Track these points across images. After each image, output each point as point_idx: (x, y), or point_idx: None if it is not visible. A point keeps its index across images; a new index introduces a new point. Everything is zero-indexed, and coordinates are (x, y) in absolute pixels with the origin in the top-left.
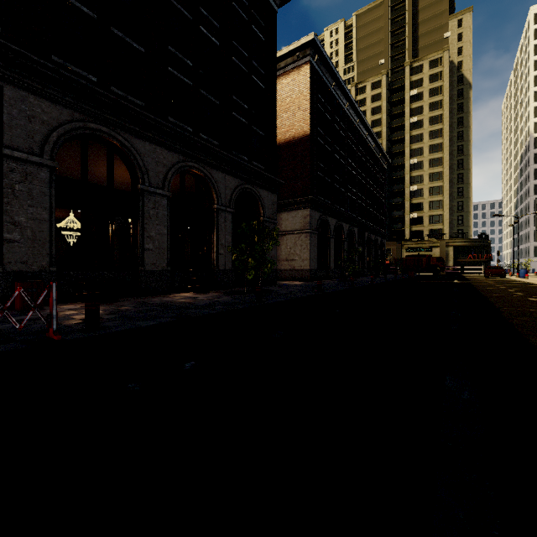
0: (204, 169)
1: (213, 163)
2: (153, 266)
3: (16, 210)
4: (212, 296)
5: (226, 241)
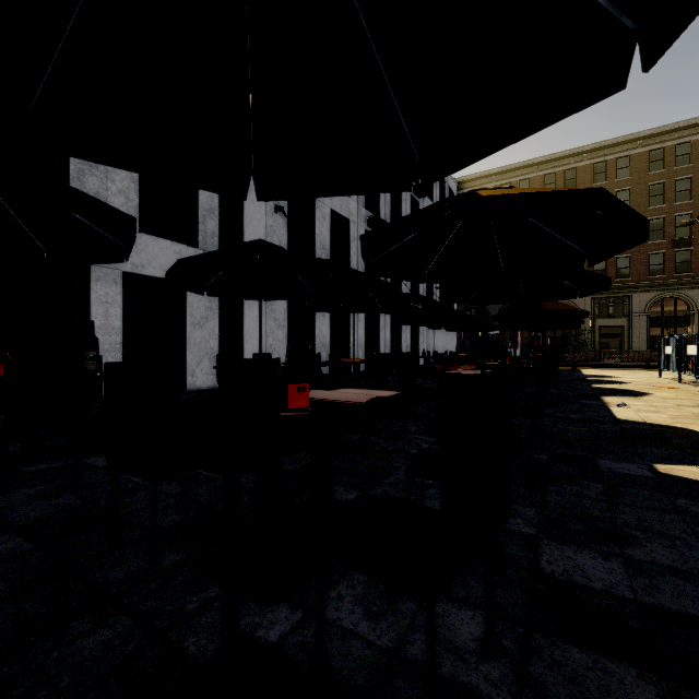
0: None
1: None
2: None
3: (636, 332)
4: None
5: None
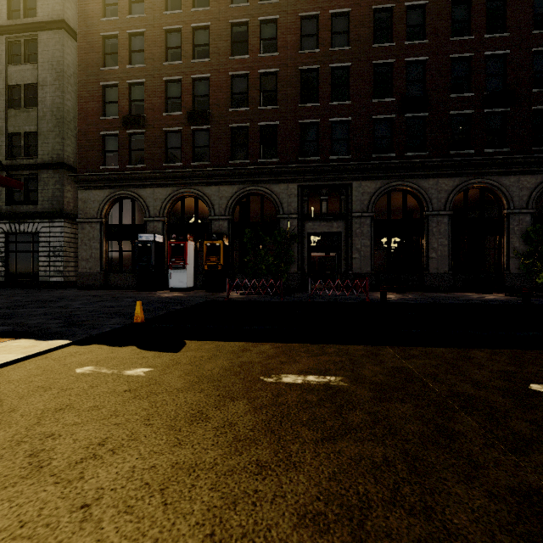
0: (489, 180)
1: (501, 171)
2: (436, 270)
3: (357, 242)
4: (487, 296)
5: (520, 244)
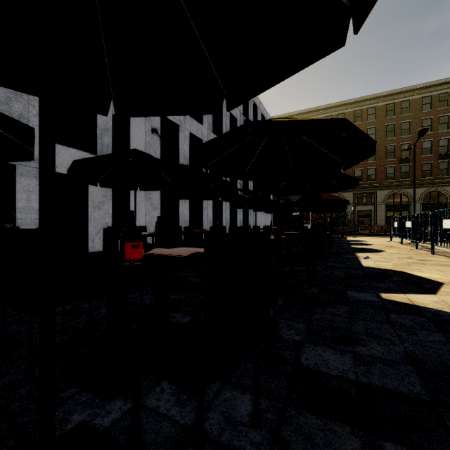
0: (440, 188)
1: (445, 185)
2: None
3: (378, 214)
4: None
5: None
